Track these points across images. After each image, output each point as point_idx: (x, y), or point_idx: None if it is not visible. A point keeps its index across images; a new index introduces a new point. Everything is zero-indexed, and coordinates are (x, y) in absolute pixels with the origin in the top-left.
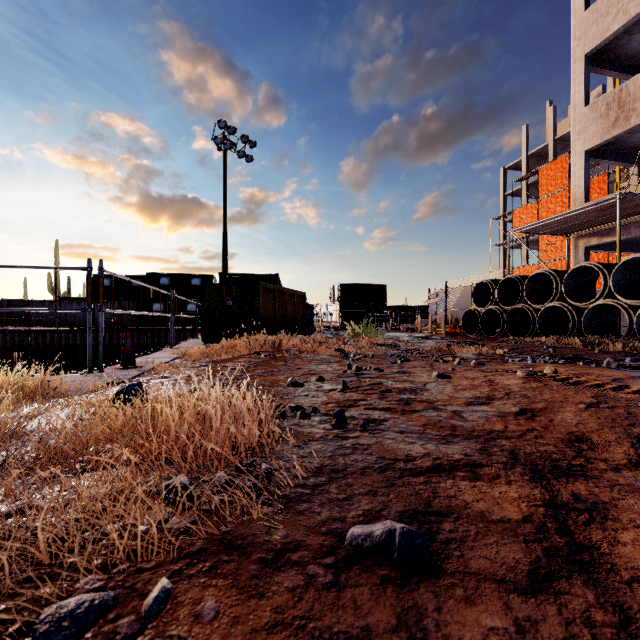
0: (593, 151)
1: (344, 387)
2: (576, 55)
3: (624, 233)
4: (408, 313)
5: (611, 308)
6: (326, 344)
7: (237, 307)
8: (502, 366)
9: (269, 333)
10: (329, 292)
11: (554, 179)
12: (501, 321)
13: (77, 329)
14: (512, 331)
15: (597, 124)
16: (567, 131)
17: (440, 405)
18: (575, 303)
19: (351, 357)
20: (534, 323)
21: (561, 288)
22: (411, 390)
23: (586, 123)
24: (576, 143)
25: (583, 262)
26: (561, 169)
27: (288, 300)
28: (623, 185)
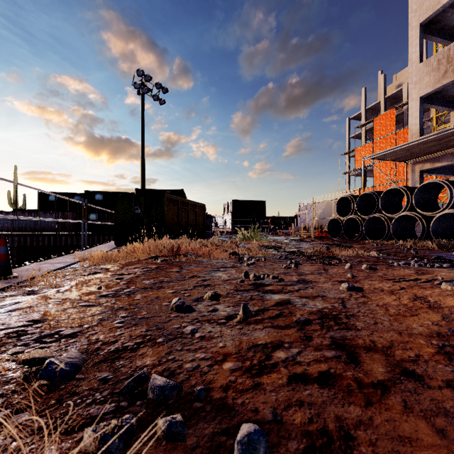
0: (425, 98)
1: (245, 314)
2: (413, 24)
3: (452, 159)
4: (281, 222)
5: (453, 216)
6: (222, 247)
7: (145, 215)
8: (395, 271)
9: (173, 237)
10: (224, 206)
11: (385, 126)
12: (360, 227)
13: (27, 234)
14: (369, 235)
15: (430, 76)
16: (394, 92)
17: (407, 361)
18: (424, 212)
19: (245, 261)
20: (388, 229)
21: (411, 200)
22: (334, 317)
23: (421, 75)
24: (413, 91)
25: (418, 182)
26: (390, 119)
27: (190, 210)
28: (438, 128)
